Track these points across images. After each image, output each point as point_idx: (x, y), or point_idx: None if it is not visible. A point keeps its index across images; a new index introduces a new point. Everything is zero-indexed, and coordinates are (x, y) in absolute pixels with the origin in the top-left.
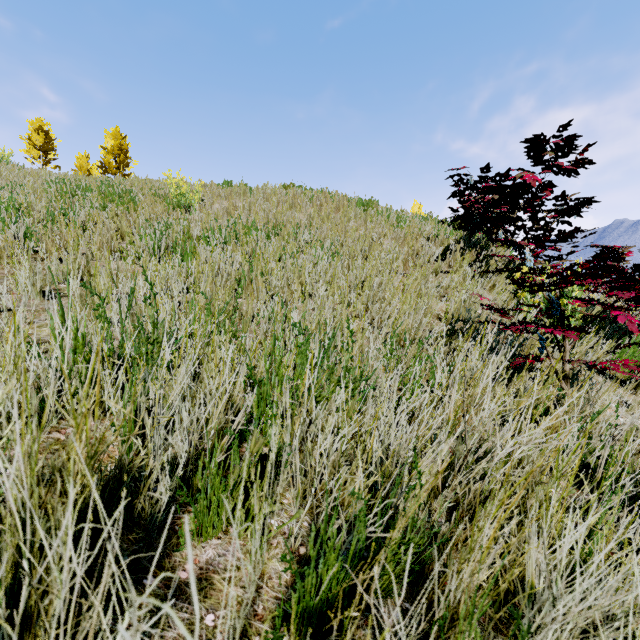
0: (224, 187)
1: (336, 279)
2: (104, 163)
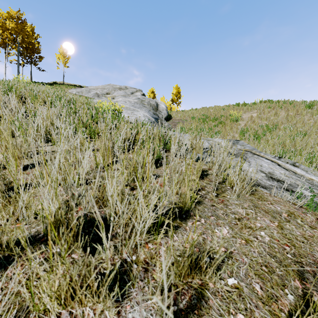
0: (236, 106)
1: (309, 142)
2: (172, 99)
